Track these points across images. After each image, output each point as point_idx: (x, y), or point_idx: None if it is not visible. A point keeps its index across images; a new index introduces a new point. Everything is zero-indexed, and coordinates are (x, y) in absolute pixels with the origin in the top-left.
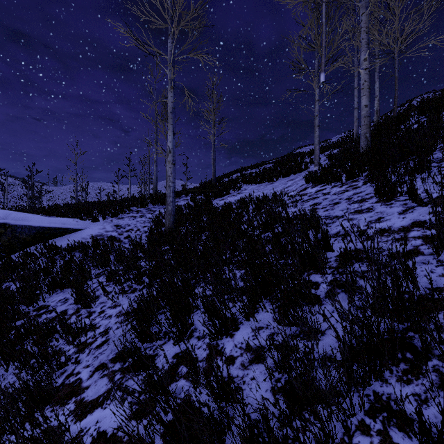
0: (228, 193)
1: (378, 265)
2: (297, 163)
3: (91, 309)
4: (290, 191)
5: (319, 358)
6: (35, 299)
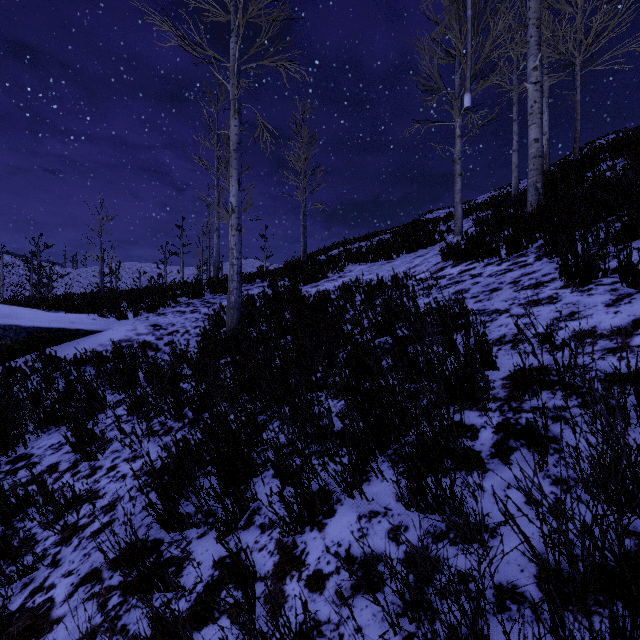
0: (325, 277)
1: (593, 399)
2: (428, 232)
3: (96, 463)
4: (418, 272)
5: (496, 602)
6: (9, 444)
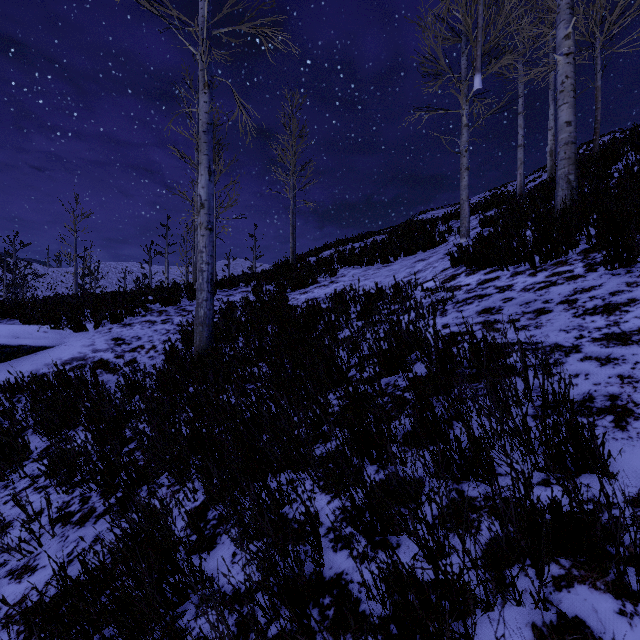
0: (315, 282)
1: None
2: (427, 233)
3: None
4: (423, 279)
5: None
6: None
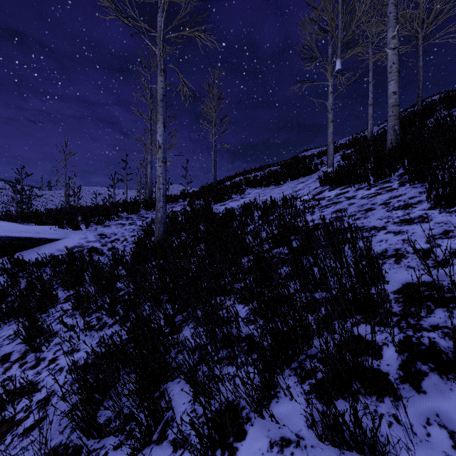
0: (230, 198)
1: None
2: (306, 165)
3: (41, 354)
4: (301, 195)
5: None
6: None
